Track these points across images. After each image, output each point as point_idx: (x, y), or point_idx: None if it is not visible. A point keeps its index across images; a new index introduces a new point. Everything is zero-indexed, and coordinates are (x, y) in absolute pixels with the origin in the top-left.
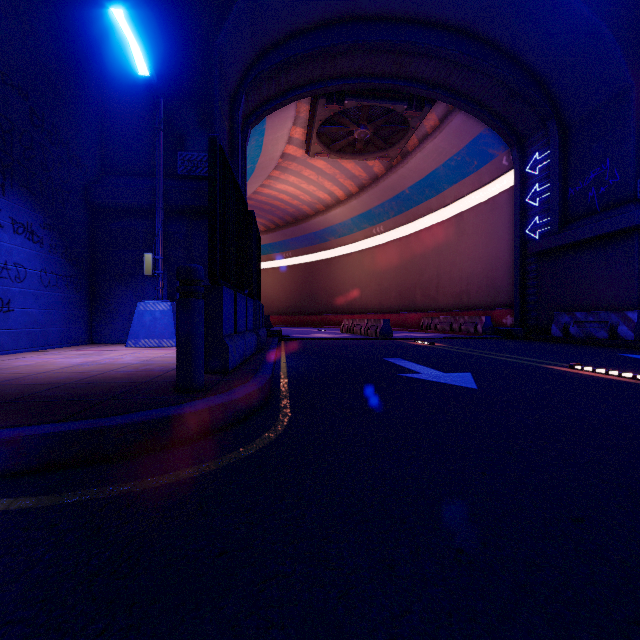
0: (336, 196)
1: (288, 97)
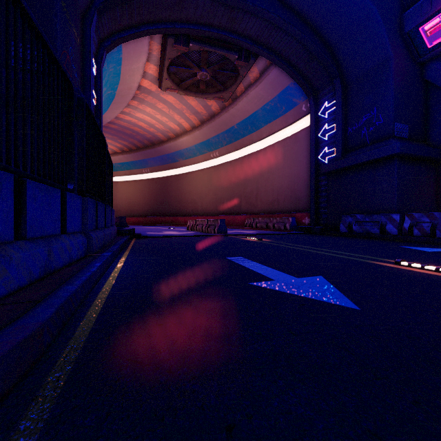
0: (183, 127)
1: (141, 30)
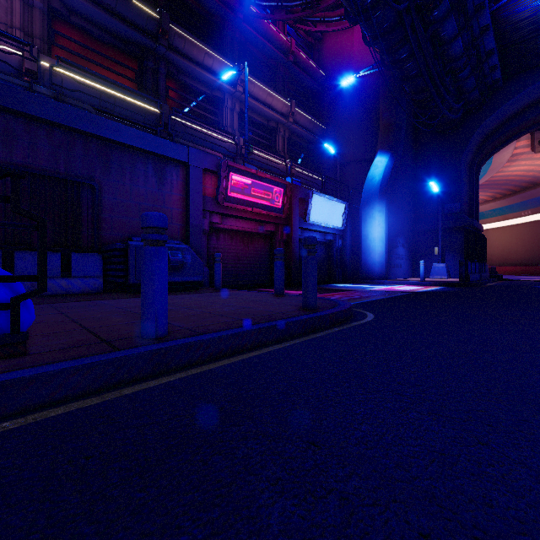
0: None
1: (507, 142)
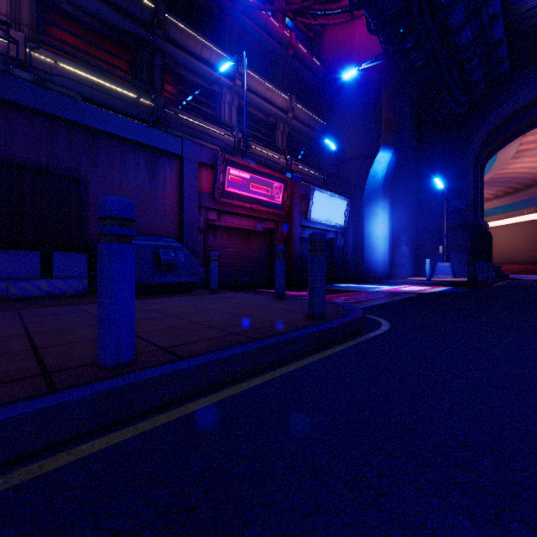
0: None
1: (514, 138)
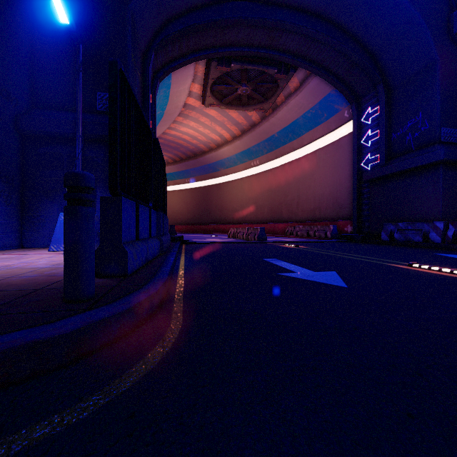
0: (225, 138)
1: (188, 58)
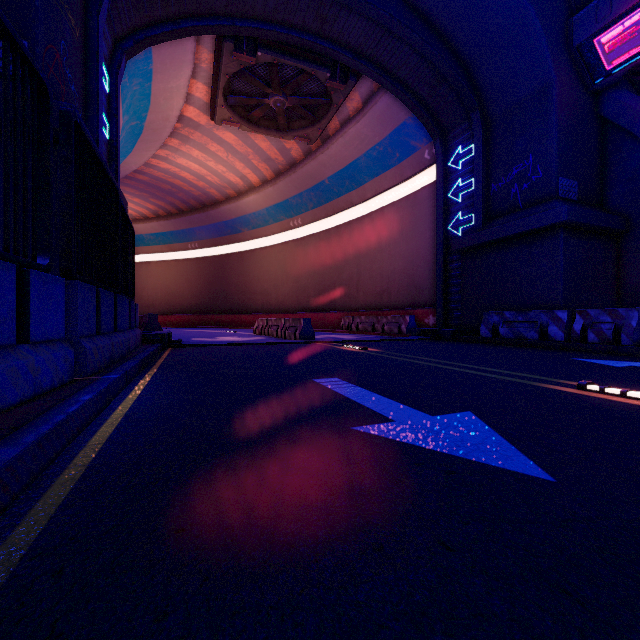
0: (249, 181)
1: (181, 26)
